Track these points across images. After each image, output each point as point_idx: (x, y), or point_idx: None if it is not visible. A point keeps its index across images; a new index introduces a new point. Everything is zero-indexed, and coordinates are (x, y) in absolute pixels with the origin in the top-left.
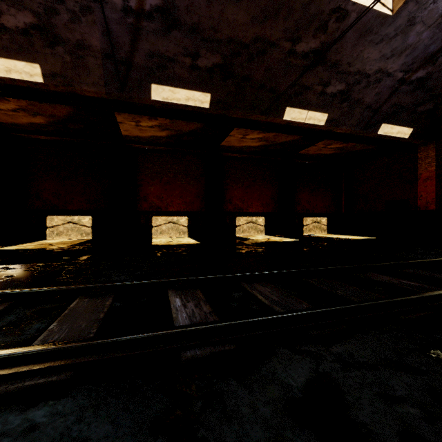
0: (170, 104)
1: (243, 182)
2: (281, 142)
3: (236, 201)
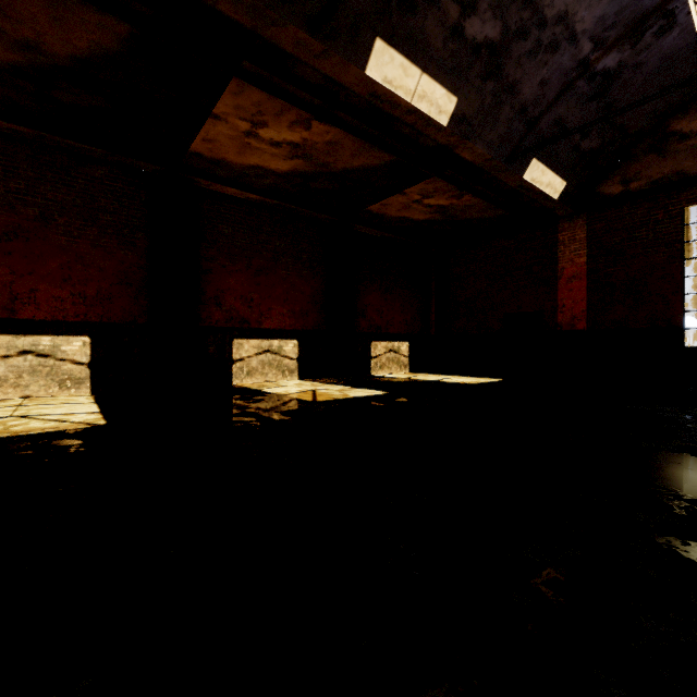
0: None
1: (250, 259)
2: (340, 170)
3: (233, 301)
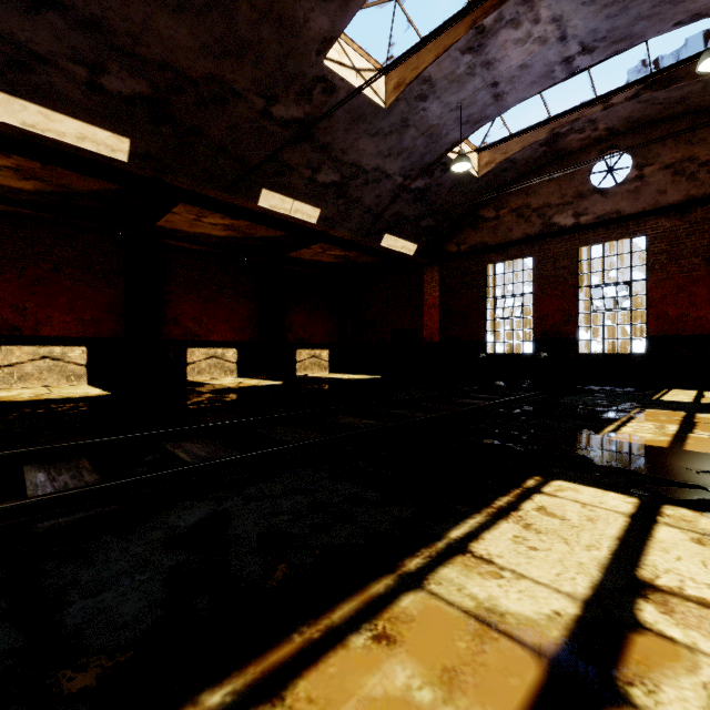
0: (42, 138)
1: (200, 292)
2: (260, 236)
3: (187, 322)
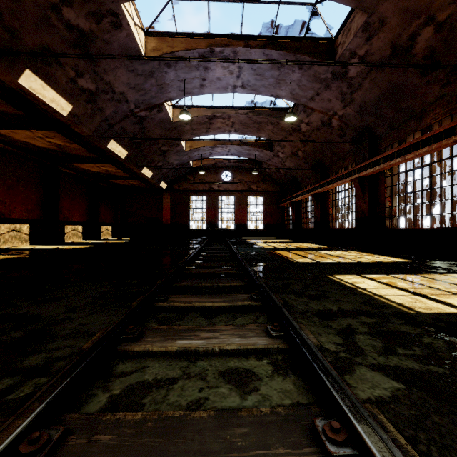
0: (109, 150)
1: (70, 195)
2: (113, 174)
3: (65, 211)
